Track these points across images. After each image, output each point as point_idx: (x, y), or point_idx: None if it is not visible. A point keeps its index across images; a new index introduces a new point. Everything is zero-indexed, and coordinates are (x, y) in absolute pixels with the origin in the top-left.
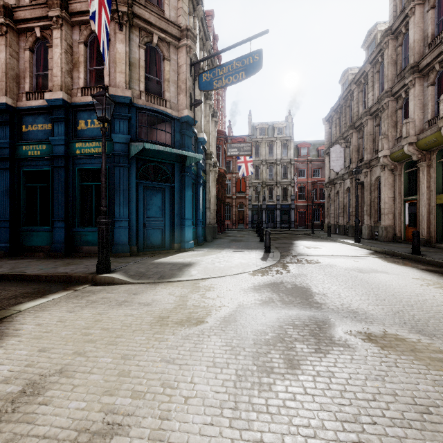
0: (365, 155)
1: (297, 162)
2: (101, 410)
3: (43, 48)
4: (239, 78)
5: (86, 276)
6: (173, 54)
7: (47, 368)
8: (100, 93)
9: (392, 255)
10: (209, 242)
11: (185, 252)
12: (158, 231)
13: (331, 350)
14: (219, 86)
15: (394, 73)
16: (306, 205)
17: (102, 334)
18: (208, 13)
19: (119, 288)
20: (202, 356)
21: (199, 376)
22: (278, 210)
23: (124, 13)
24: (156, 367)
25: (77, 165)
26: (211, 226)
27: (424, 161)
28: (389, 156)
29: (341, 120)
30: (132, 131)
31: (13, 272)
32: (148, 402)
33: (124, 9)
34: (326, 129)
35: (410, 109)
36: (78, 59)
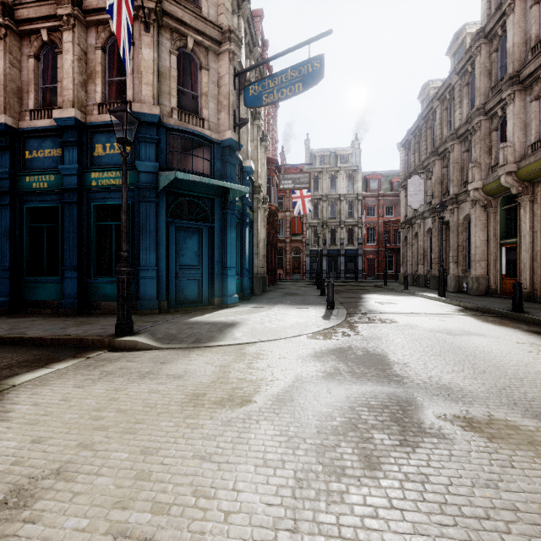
0: (451, 188)
1: (365, 197)
2: (108, 532)
3: (52, 55)
4: (295, 91)
5: (101, 339)
6: (212, 62)
7: (40, 467)
8: (120, 108)
9: (487, 313)
10: (257, 296)
11: (228, 309)
12: (194, 282)
13: (421, 442)
14: (270, 102)
15: (488, 85)
16: (376, 251)
17: (117, 418)
18: (256, 13)
19: (143, 355)
20: (248, 450)
21: (244, 479)
22: (342, 256)
23: (152, 10)
24: (186, 466)
25: (93, 200)
26: (260, 276)
27: (526, 195)
28: (481, 189)
29: (421, 145)
30: (161, 157)
31: (11, 334)
32: (174, 519)
33: (151, 5)
34: (401, 157)
35: (509, 130)
36: (94, 69)
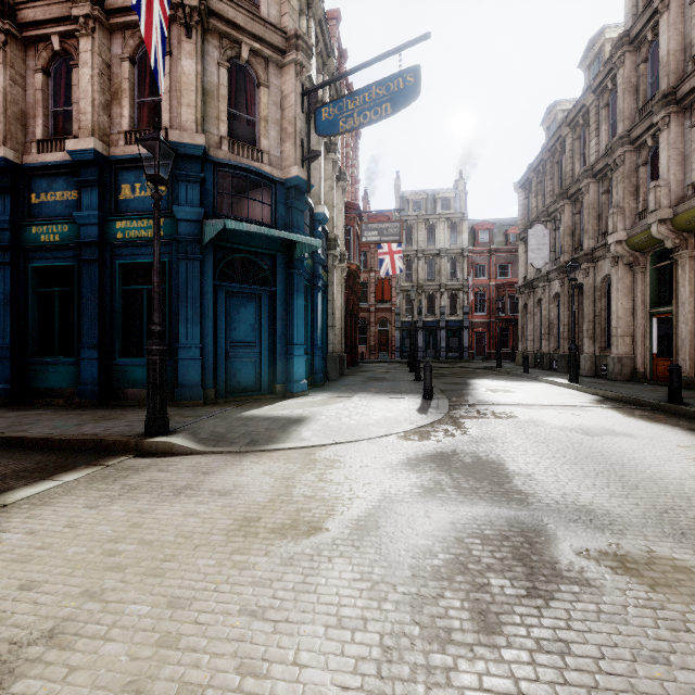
0: (586, 241)
1: (473, 253)
2: None
3: (65, 69)
4: (382, 114)
5: (126, 441)
6: (274, 76)
7: (27, 627)
8: (151, 136)
9: (635, 405)
10: (332, 382)
11: (294, 399)
12: (250, 364)
13: (556, 592)
14: (349, 128)
15: (634, 106)
16: (487, 322)
17: (138, 553)
18: (331, 14)
19: (180, 462)
20: (317, 602)
21: (309, 648)
22: (443, 329)
23: (194, 9)
24: (229, 626)
25: (119, 257)
26: (336, 356)
27: (685, 250)
28: (625, 242)
29: (545, 186)
30: (207, 201)
31: (8, 433)
32: None
33: (193, 2)
34: (520, 200)
35: (662, 165)
36: (120, 86)
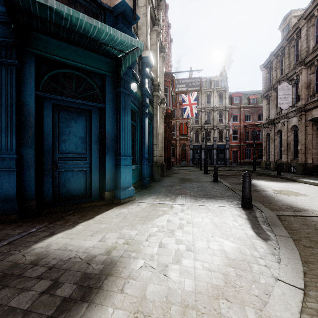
0: None
1: (231, 109)
2: None
3: None
4: None
5: None
6: None
7: None
8: None
9: None
10: (156, 182)
11: (118, 208)
12: (80, 174)
13: None
14: None
15: None
16: (239, 145)
17: None
18: None
19: None
20: None
21: None
22: (215, 149)
23: None
24: None
25: None
26: (159, 164)
27: None
28: None
29: (283, 62)
30: None
31: None
32: None
33: None
34: (263, 75)
35: None
36: None
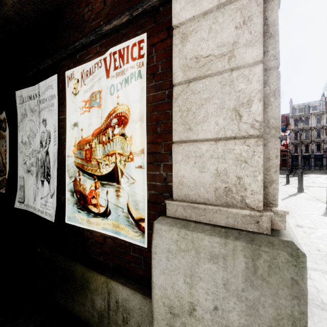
0: None
1: None
2: None
3: None
4: None
5: None
6: None
7: None
8: None
9: None
10: None
11: None
12: None
13: None
14: None
15: None
16: None
17: None
18: None
19: None
20: None
21: None
22: (312, 158)
23: None
24: None
25: None
26: None
27: None
28: None
29: None
30: None
31: None
32: None
33: None
34: None
35: None
36: None
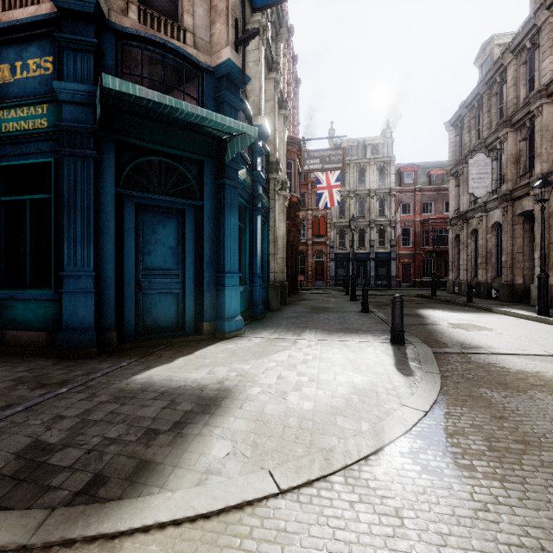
0: (538, 165)
1: (399, 192)
2: None
3: None
4: None
5: None
6: None
7: None
8: None
9: None
10: (274, 313)
11: (223, 343)
12: (170, 297)
13: None
14: None
15: None
16: (412, 254)
17: None
18: None
19: None
20: None
21: None
22: (372, 260)
23: None
24: None
25: None
26: (278, 285)
27: None
28: None
29: (480, 119)
30: None
31: None
32: None
33: None
34: (450, 138)
35: None
36: None
